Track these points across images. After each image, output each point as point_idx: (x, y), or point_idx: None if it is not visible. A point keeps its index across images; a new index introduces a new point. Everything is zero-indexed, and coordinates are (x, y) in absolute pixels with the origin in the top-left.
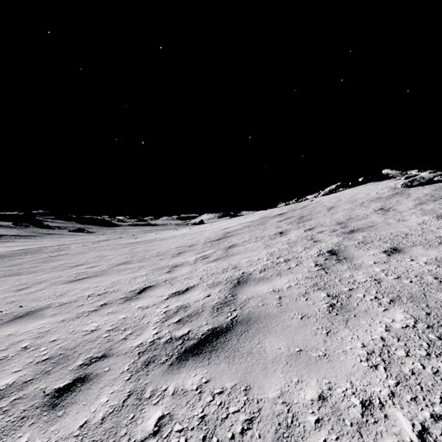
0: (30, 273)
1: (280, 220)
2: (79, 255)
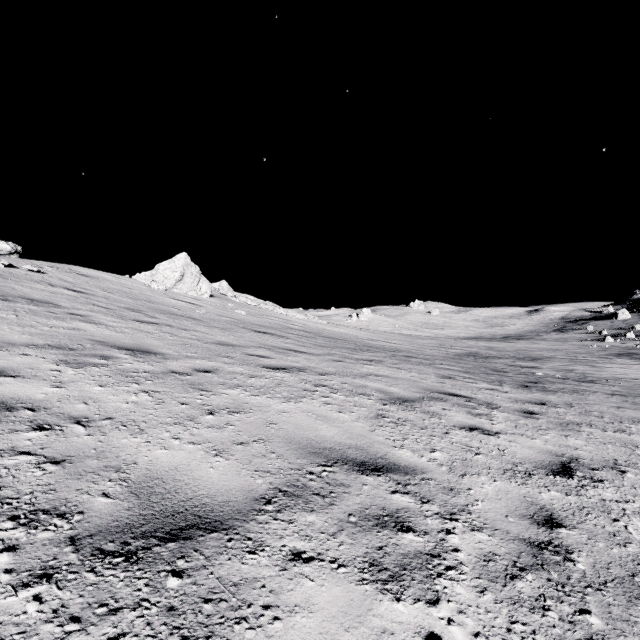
0: None
1: None
2: None
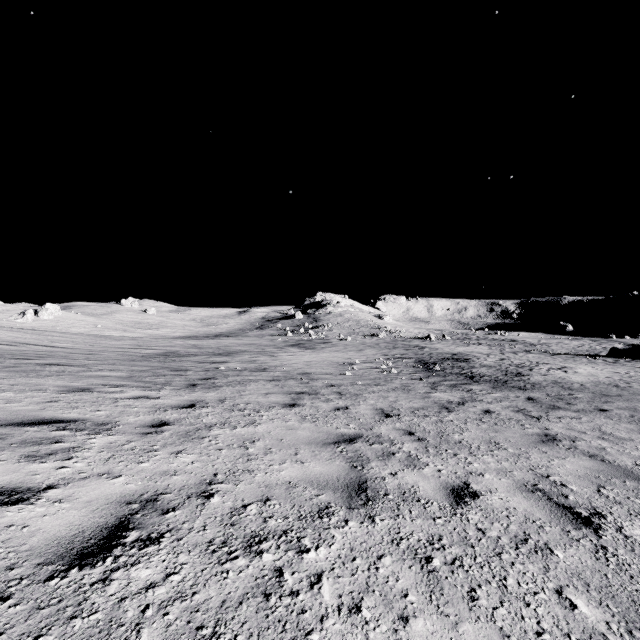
0: None
1: None
2: None
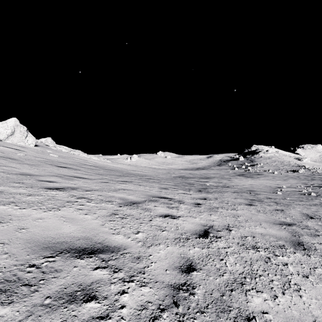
0: None
1: None
2: None
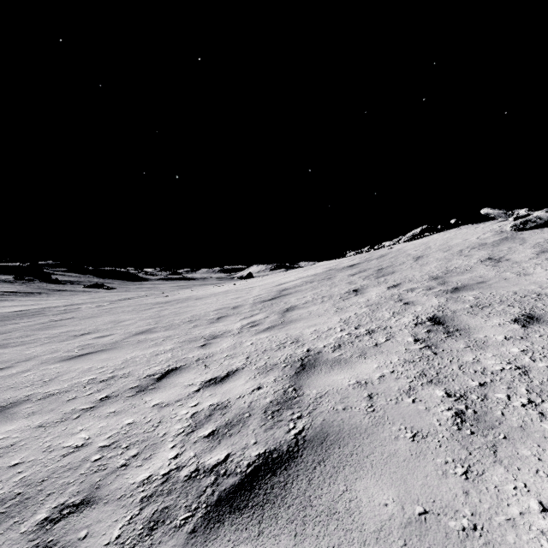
0: (18, 344)
1: (352, 274)
2: (88, 319)
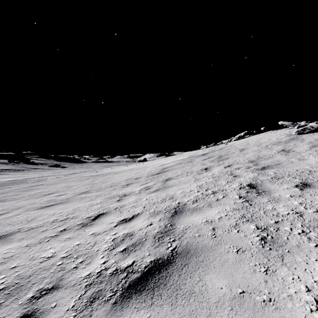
0: (12, 200)
1: (204, 159)
2: (52, 185)
